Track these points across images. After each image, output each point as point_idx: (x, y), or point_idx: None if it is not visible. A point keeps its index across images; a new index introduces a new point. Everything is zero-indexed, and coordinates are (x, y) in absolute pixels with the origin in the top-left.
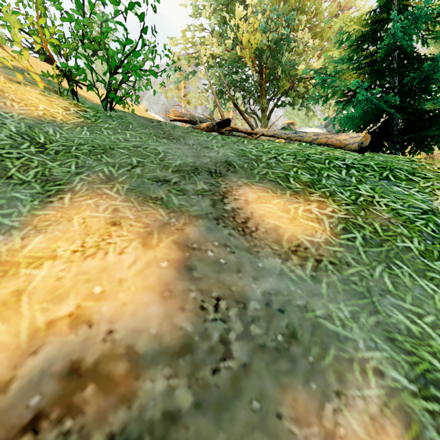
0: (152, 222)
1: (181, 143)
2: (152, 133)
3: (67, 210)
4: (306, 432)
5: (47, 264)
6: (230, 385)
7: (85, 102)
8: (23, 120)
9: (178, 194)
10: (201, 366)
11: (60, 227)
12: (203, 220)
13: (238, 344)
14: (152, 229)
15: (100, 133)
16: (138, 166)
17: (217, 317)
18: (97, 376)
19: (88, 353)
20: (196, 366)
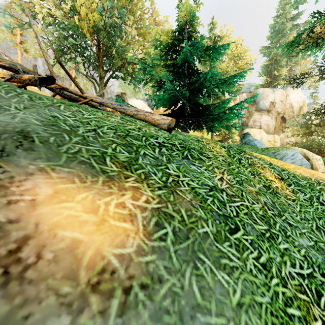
0: None
1: None
2: None
3: None
4: None
5: None
6: None
7: None
8: None
9: None
10: None
11: None
12: None
13: None
14: None
15: None
16: None
17: None
18: None
19: None
20: None
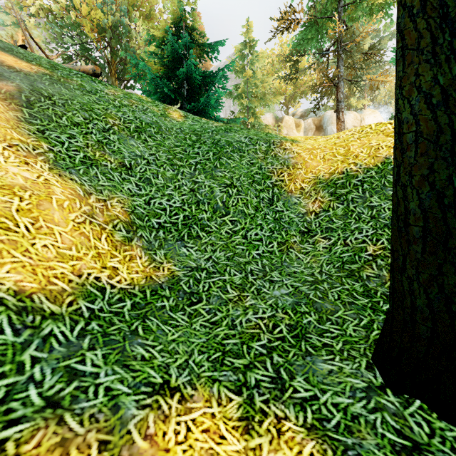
0: None
1: None
2: None
3: None
4: None
5: None
6: None
7: None
8: None
9: None
10: None
11: None
12: None
13: None
14: None
15: None
16: None
17: None
18: None
19: None
20: None
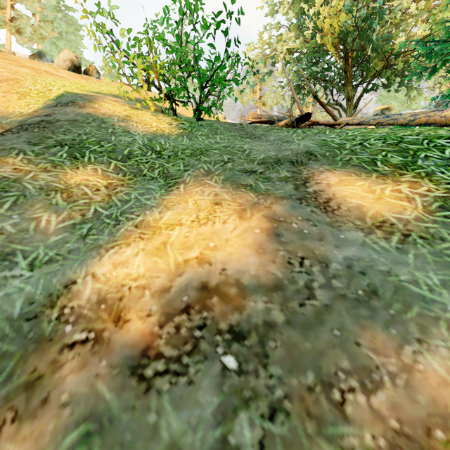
0: (245, 202)
1: (262, 140)
2: (236, 134)
3: (183, 195)
4: (383, 360)
5: (177, 228)
6: (314, 316)
7: (180, 116)
8: (145, 136)
9: (264, 181)
10: (290, 300)
11: (180, 206)
12: (287, 200)
13: (320, 291)
14: (246, 207)
15: (196, 139)
16: (229, 161)
17: (302, 271)
18: (218, 293)
19: (211, 279)
20: (286, 299)
